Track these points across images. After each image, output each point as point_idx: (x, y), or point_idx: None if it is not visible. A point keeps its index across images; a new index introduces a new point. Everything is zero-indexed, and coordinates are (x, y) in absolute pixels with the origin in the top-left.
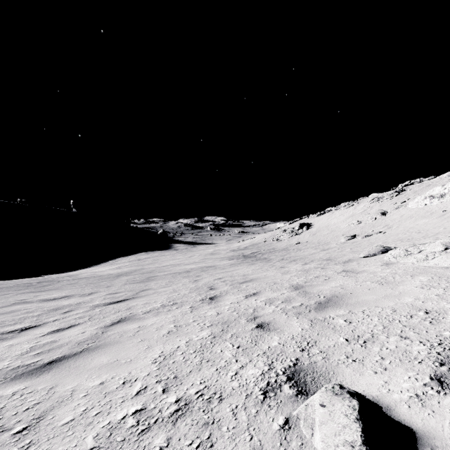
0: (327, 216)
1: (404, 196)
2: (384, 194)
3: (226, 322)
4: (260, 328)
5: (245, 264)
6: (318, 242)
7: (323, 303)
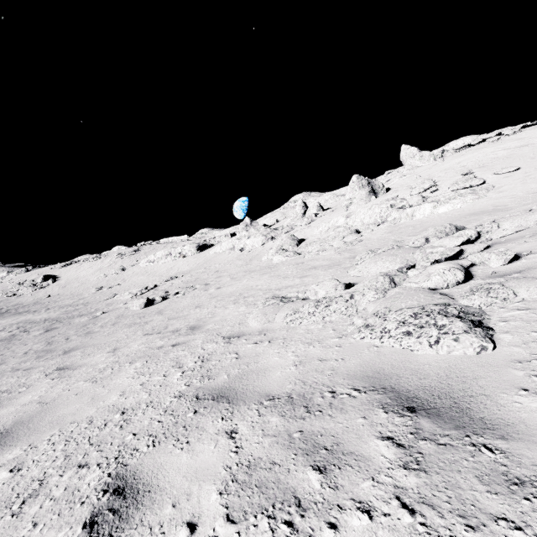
0: (75, 268)
1: (139, 256)
2: (127, 251)
3: (67, 318)
4: (80, 316)
5: (14, 316)
6: (71, 294)
7: (93, 311)
